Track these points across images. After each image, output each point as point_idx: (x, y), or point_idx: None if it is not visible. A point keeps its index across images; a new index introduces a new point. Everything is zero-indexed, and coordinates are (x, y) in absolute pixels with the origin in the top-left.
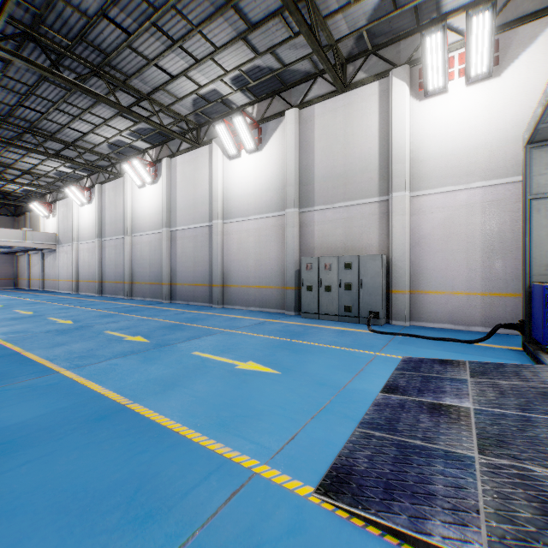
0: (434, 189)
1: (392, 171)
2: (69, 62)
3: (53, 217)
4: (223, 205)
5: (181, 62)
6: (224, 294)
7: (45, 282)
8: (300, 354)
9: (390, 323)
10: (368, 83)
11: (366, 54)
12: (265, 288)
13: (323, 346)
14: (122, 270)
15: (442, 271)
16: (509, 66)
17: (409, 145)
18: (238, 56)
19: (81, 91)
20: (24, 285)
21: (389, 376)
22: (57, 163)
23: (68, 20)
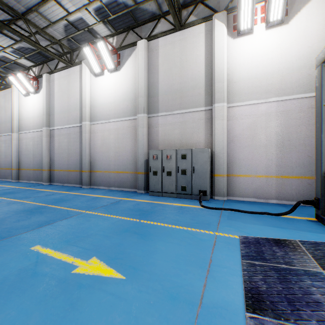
0: (243, 102)
1: (215, 88)
2: None
3: None
4: (91, 111)
5: None
6: (91, 178)
7: None
8: (148, 241)
9: (213, 198)
10: (197, 24)
11: (196, 3)
12: (122, 173)
13: (168, 226)
14: (11, 159)
15: (249, 161)
16: (294, 17)
17: (226, 70)
18: None
19: None
20: None
21: (240, 269)
22: None
23: None
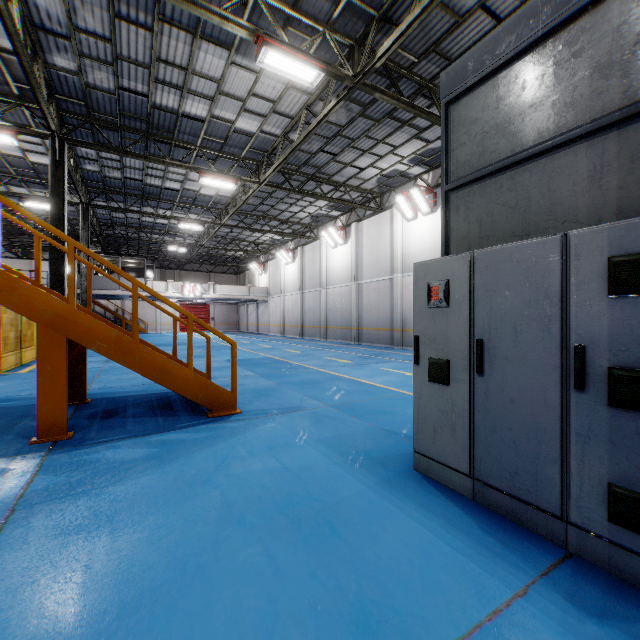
0: None
1: None
2: (296, 177)
3: (265, 274)
4: (402, 261)
5: (369, 160)
6: (403, 338)
7: (259, 327)
8: None
9: None
10: None
11: None
12: None
13: None
14: (319, 316)
15: None
16: None
17: None
18: (413, 147)
19: (303, 195)
20: (243, 329)
21: None
22: (273, 234)
23: (300, 157)
